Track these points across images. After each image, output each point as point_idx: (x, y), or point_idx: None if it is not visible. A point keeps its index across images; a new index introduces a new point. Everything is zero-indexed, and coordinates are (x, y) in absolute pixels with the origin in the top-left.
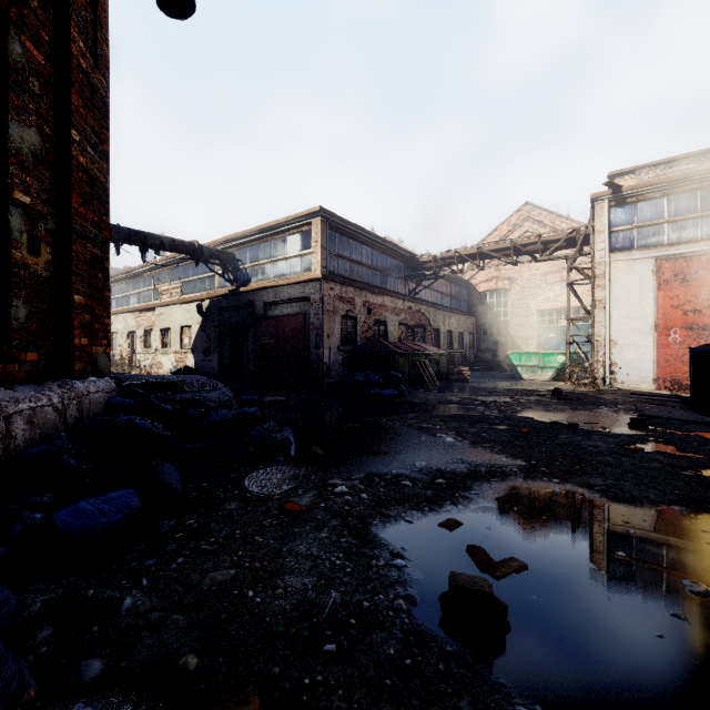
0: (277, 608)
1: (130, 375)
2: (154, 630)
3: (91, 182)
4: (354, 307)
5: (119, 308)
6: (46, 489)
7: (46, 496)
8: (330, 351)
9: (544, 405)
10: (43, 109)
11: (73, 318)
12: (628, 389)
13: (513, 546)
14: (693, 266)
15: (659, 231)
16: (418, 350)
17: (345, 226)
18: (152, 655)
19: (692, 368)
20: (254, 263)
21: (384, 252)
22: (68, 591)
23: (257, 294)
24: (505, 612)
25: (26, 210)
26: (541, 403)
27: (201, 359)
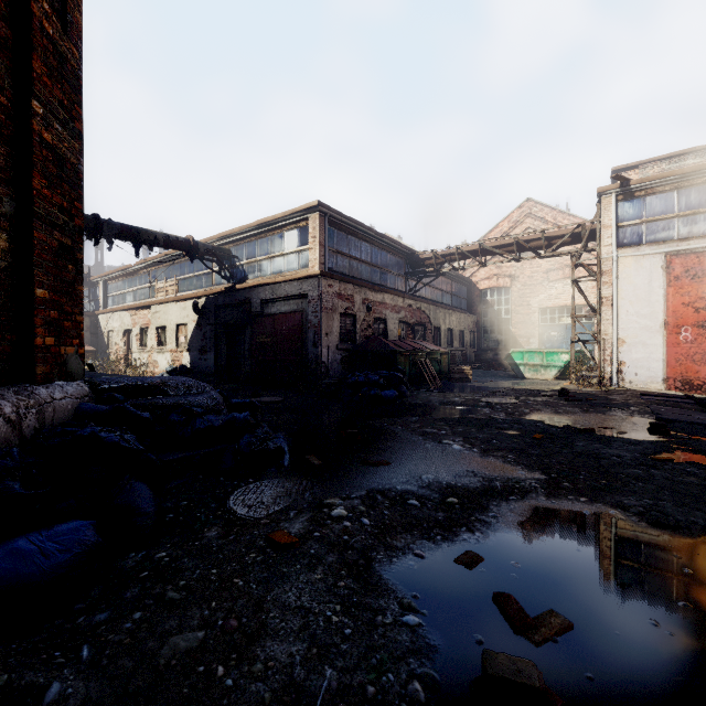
0: (253, 697)
1: (106, 378)
2: None
3: (59, 162)
4: (353, 305)
5: (115, 306)
6: None
7: None
8: (328, 349)
9: (552, 407)
10: None
11: (35, 315)
12: (637, 390)
13: (548, 592)
14: (705, 262)
15: (669, 225)
16: (419, 348)
17: (344, 222)
18: None
19: None
20: (251, 260)
21: (384, 248)
22: None
23: (254, 291)
24: None
25: None
26: (550, 404)
27: (197, 358)
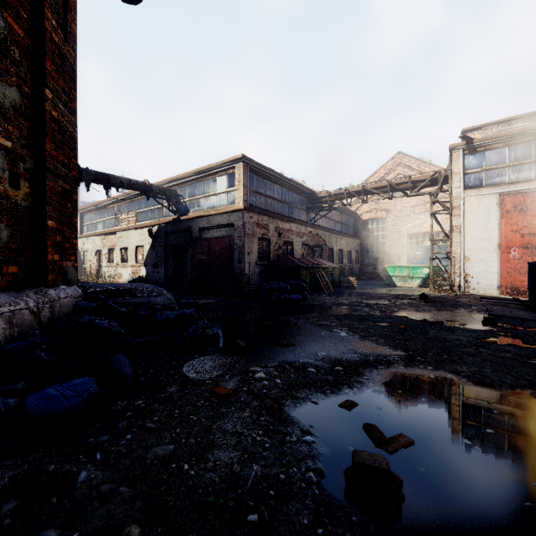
0: (208, 480)
1: (93, 284)
2: (104, 501)
3: (62, 131)
4: (268, 232)
5: (89, 233)
6: (20, 377)
7: (19, 383)
8: (249, 265)
9: (415, 306)
10: (22, 72)
11: (47, 239)
12: (478, 294)
13: (400, 424)
14: (529, 200)
15: (502, 173)
16: (317, 264)
17: (261, 170)
18: (101, 525)
19: (530, 278)
20: (192, 198)
21: (291, 189)
22: (32, 467)
23: (194, 221)
24: (400, 486)
25: (7, 152)
26: (413, 305)
27: (151, 271)
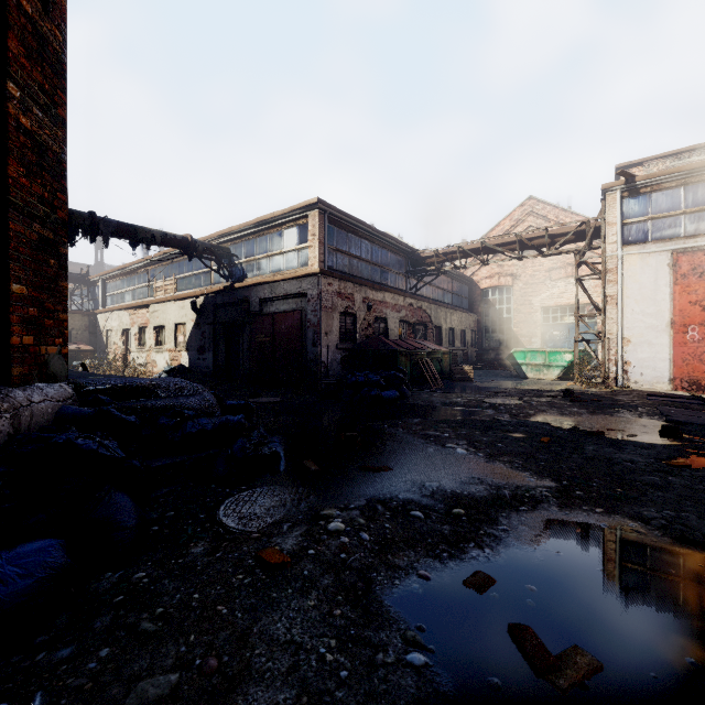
0: None
1: (92, 379)
2: None
3: (39, 150)
4: (353, 304)
5: (114, 306)
6: None
7: None
8: (328, 349)
9: (558, 408)
10: None
11: (10, 312)
12: (643, 390)
13: (570, 622)
14: None
15: (675, 222)
16: (420, 348)
17: (344, 219)
18: None
19: None
20: (250, 258)
21: (384, 247)
22: None
23: (253, 290)
24: None
25: None
26: (555, 405)
27: (195, 358)
